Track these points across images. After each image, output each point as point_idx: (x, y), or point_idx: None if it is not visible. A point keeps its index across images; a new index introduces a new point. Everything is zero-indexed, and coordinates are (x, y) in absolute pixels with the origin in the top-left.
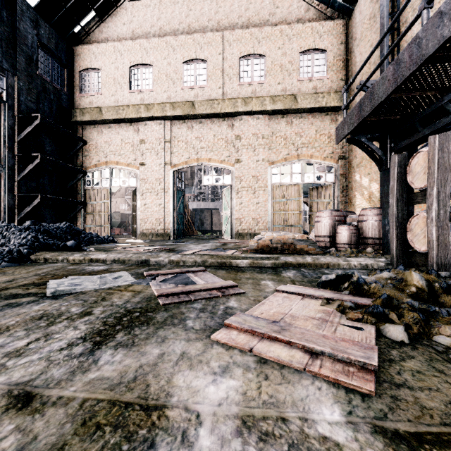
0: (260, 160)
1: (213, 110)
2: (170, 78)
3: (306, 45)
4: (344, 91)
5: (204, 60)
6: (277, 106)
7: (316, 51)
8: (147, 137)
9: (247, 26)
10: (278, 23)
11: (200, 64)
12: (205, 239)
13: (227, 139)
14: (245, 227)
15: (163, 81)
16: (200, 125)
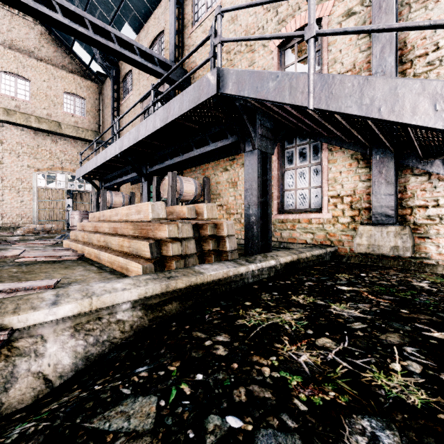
0: (25, 165)
1: None
2: None
3: (70, 89)
4: (80, 154)
5: None
6: (43, 126)
7: (78, 96)
8: None
9: (10, 45)
10: (44, 59)
11: None
12: None
13: None
14: (8, 221)
15: None
16: None
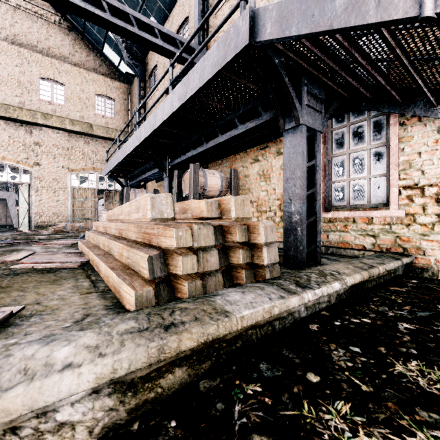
0: (60, 166)
1: (9, 115)
2: None
3: (100, 91)
4: (106, 152)
5: None
6: (76, 128)
7: (108, 98)
8: None
9: (48, 53)
10: (77, 64)
11: None
12: None
13: (25, 143)
14: (45, 220)
15: None
16: None
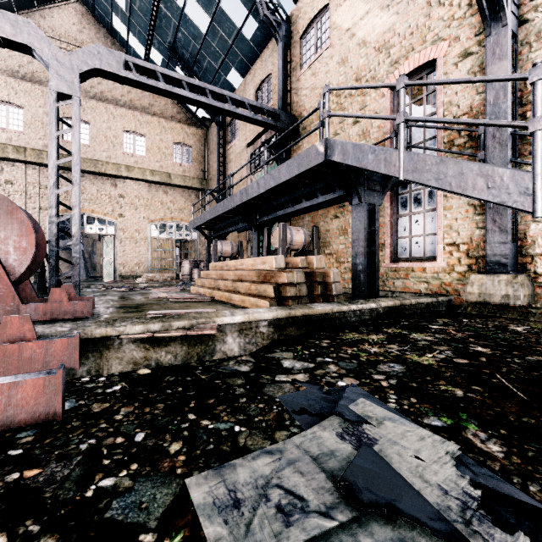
0: (141, 217)
1: (98, 170)
2: (47, 127)
3: (178, 139)
4: (192, 206)
5: (87, 122)
6: (156, 178)
7: (185, 145)
8: (16, 178)
9: (130, 106)
10: (157, 113)
11: (83, 124)
12: (89, 281)
13: (111, 196)
14: (128, 270)
15: (38, 128)
16: (82, 178)
